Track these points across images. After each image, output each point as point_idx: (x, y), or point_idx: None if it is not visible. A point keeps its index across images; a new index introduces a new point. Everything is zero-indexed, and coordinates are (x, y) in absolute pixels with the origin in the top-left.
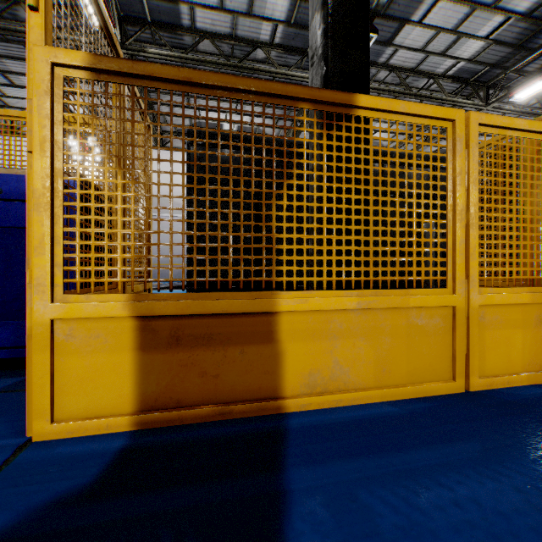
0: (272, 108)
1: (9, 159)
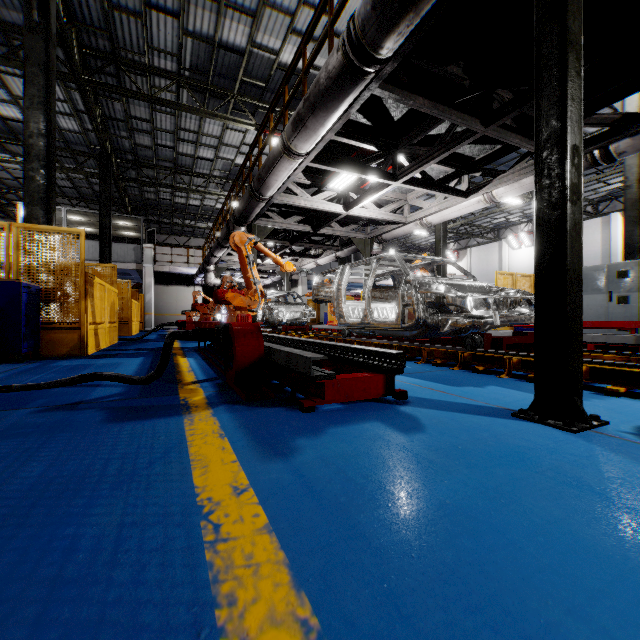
0: None
1: None
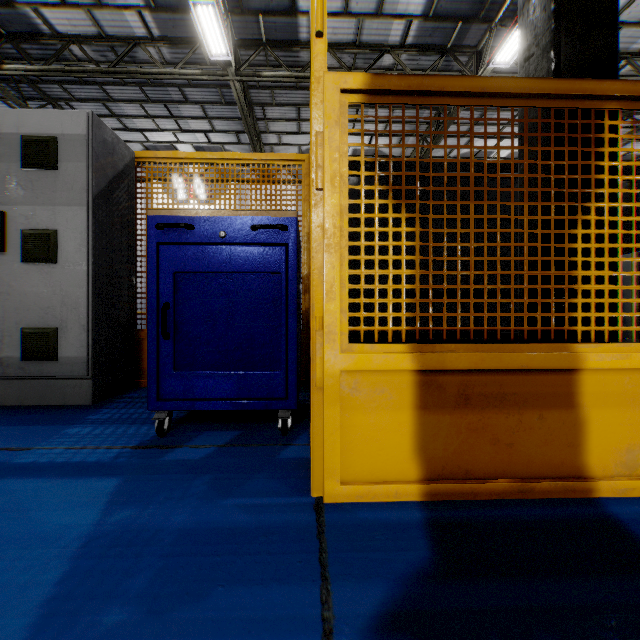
0: (396, 124)
1: (177, 203)
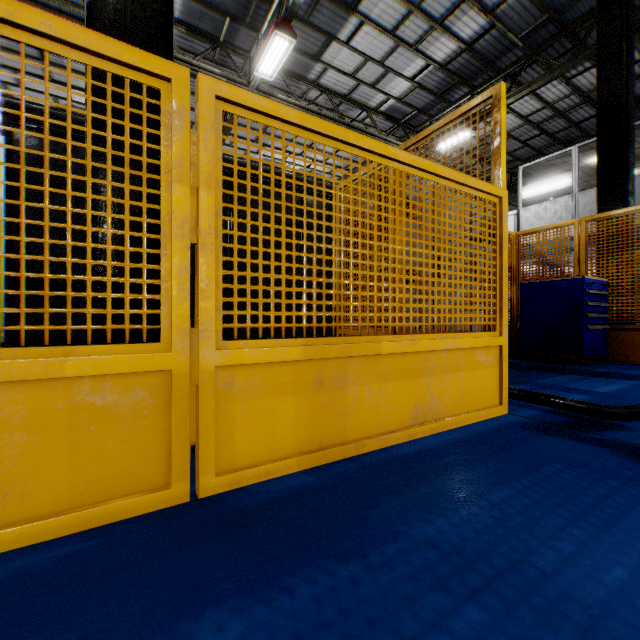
0: None
1: None
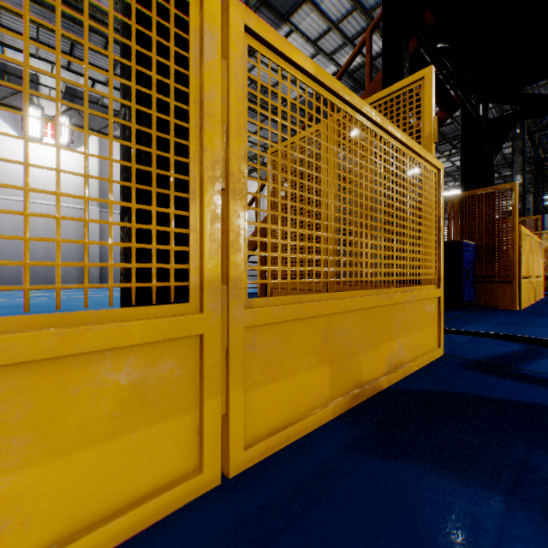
0: None
1: None
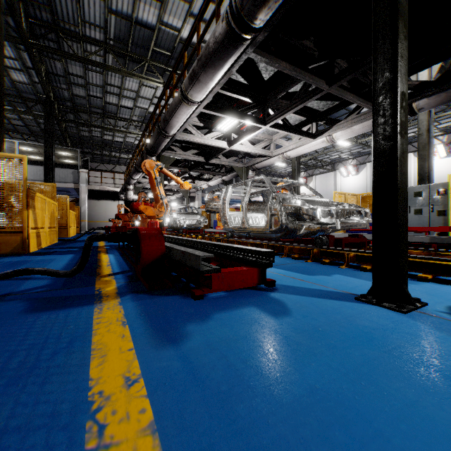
0: None
1: None
